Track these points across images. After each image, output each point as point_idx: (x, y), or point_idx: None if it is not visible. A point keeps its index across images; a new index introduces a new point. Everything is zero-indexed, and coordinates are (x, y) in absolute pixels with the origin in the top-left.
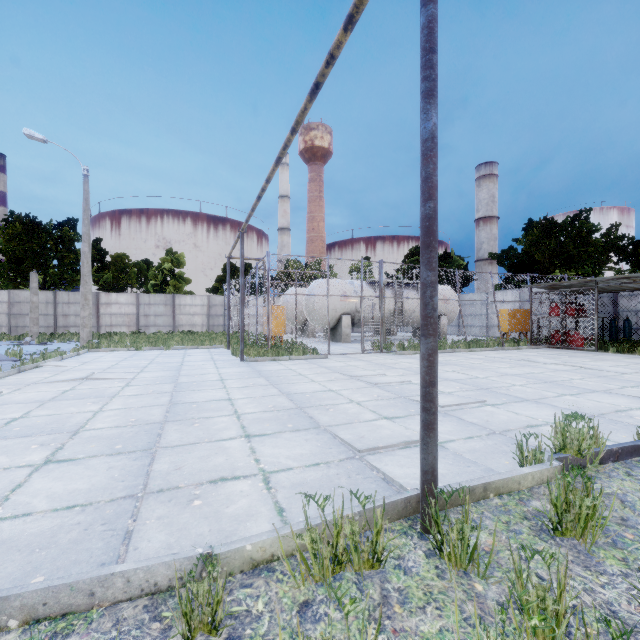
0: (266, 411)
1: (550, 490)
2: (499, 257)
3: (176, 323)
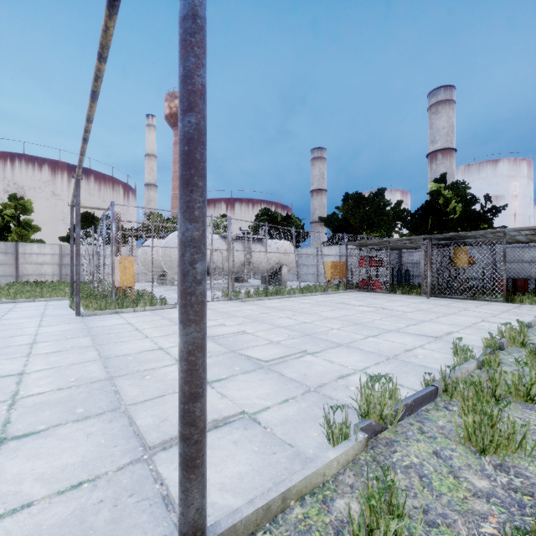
0: (61, 389)
1: (352, 519)
2: (326, 220)
3: (20, 273)
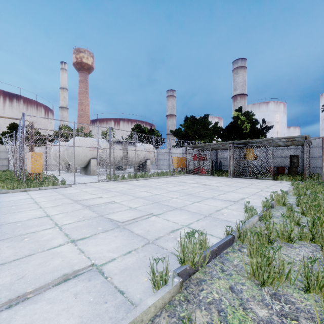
0: None
1: None
2: (174, 132)
3: None
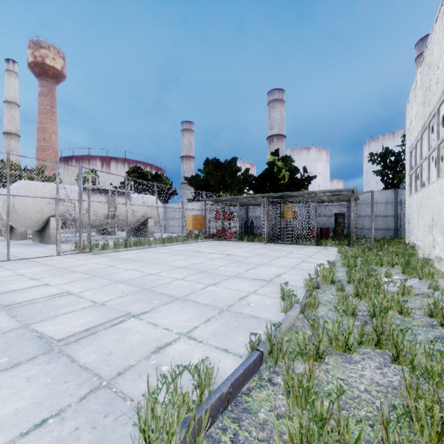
0: None
1: None
2: (190, 180)
3: None
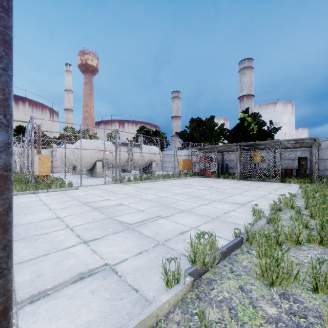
0: None
1: None
2: (180, 134)
3: None
